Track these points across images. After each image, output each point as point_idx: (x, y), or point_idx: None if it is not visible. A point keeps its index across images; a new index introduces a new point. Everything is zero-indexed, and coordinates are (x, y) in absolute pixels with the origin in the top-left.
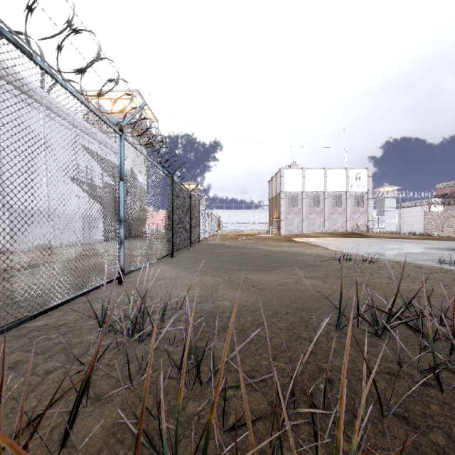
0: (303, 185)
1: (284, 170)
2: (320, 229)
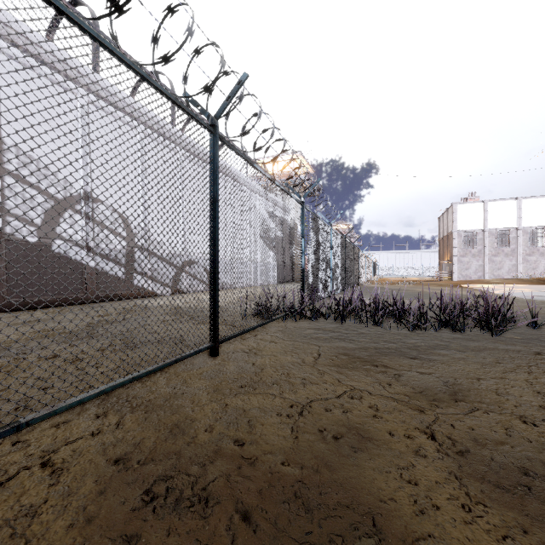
0: (484, 222)
1: (457, 205)
2: (510, 275)
